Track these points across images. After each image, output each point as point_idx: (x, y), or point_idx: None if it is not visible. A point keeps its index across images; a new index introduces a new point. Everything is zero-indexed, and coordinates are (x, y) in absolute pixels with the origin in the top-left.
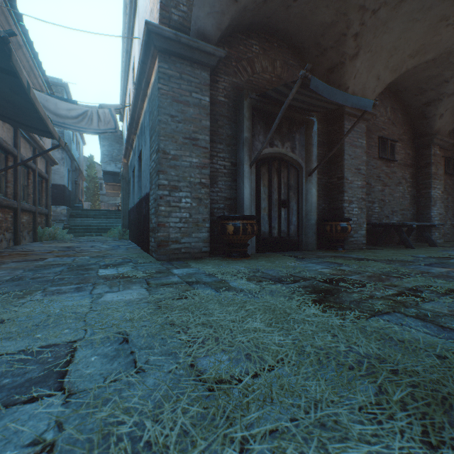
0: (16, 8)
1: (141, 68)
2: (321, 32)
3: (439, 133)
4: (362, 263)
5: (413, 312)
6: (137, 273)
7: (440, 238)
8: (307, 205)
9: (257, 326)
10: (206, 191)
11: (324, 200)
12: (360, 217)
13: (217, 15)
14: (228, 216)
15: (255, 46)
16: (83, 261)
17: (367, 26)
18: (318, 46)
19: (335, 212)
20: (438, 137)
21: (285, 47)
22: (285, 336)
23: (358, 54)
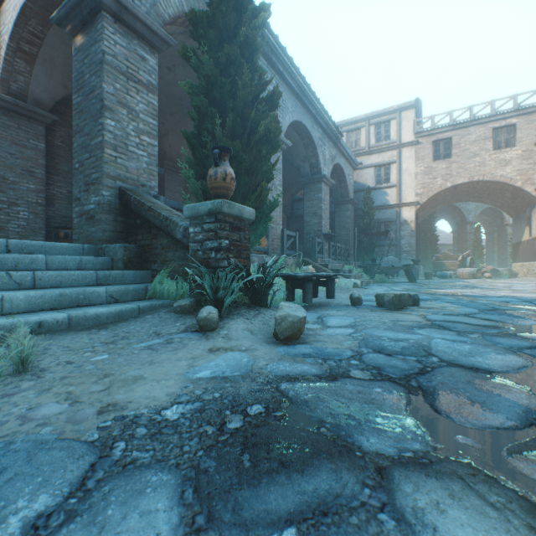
0: None
1: None
2: None
3: None
4: None
5: None
6: None
7: None
8: None
9: None
10: (43, 209)
11: None
12: None
13: (52, 93)
14: (60, 226)
15: None
16: None
17: (170, 121)
18: None
19: None
20: None
21: None
22: None
23: (169, 134)
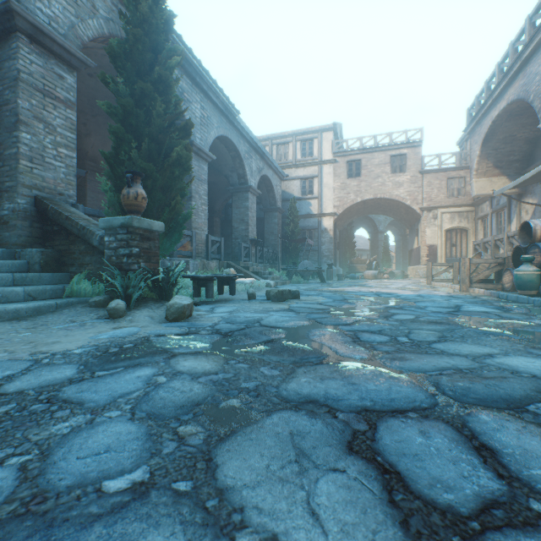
0: None
1: None
2: None
3: None
4: None
5: None
6: None
7: None
8: None
9: None
10: None
11: None
12: None
13: None
14: None
15: None
16: None
17: (93, 122)
18: None
19: None
20: None
21: None
22: None
23: (92, 135)
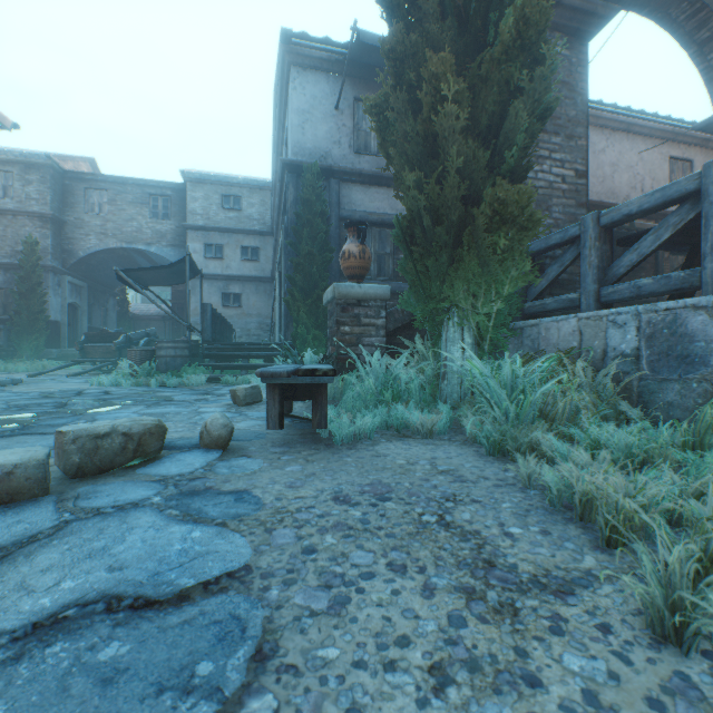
0: (685, 122)
1: None
2: None
3: None
4: None
5: None
6: None
7: None
8: None
9: None
10: None
11: None
12: None
13: None
14: None
15: None
16: None
17: None
18: None
19: None
20: None
21: None
22: None
23: None
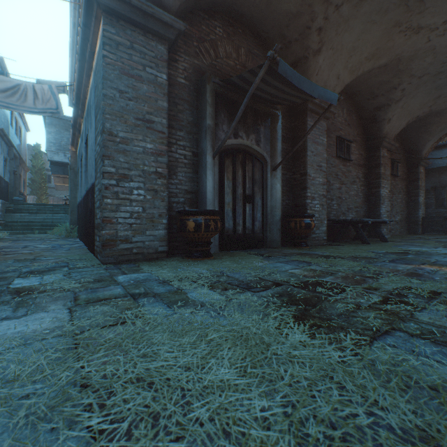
0: None
1: (83, 33)
2: (286, 23)
3: (387, 136)
4: (331, 261)
5: (415, 328)
6: (66, 283)
7: (387, 234)
8: (272, 201)
9: (224, 377)
10: (163, 182)
11: (288, 196)
12: (321, 213)
13: None
14: (188, 210)
15: (219, 28)
16: (0, 267)
17: (331, 22)
18: (282, 37)
19: (299, 208)
20: (386, 140)
21: (250, 35)
22: (270, 398)
23: (321, 50)
